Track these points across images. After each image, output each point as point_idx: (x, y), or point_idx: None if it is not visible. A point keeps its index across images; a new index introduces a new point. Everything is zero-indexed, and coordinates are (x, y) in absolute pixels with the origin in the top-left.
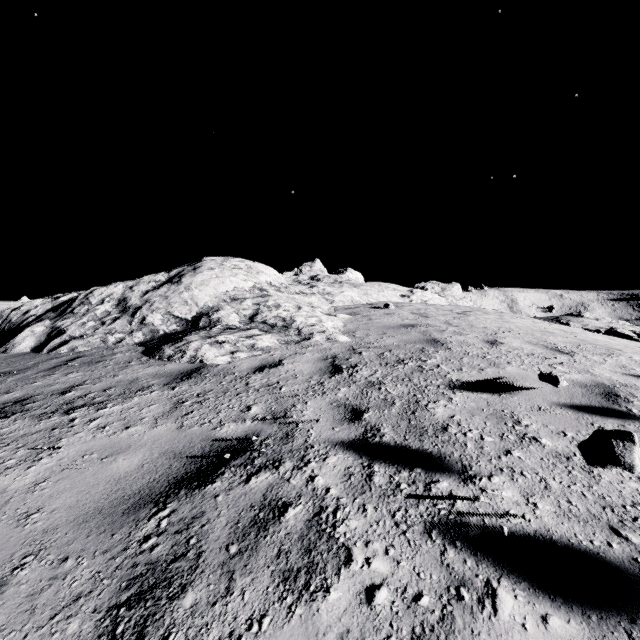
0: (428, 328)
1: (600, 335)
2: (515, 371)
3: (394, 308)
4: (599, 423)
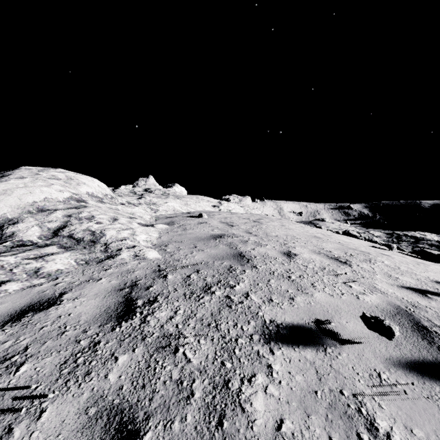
0: (234, 239)
1: (342, 236)
2: (324, 299)
3: (207, 217)
4: None
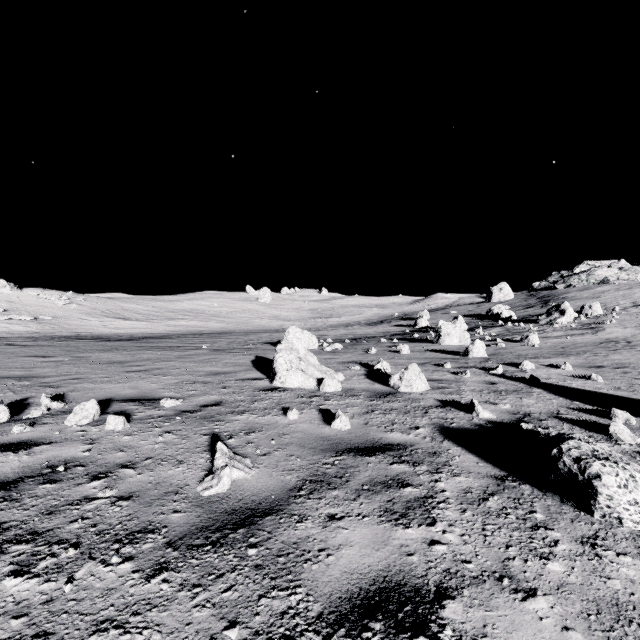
0: None
1: None
2: None
3: None
4: None
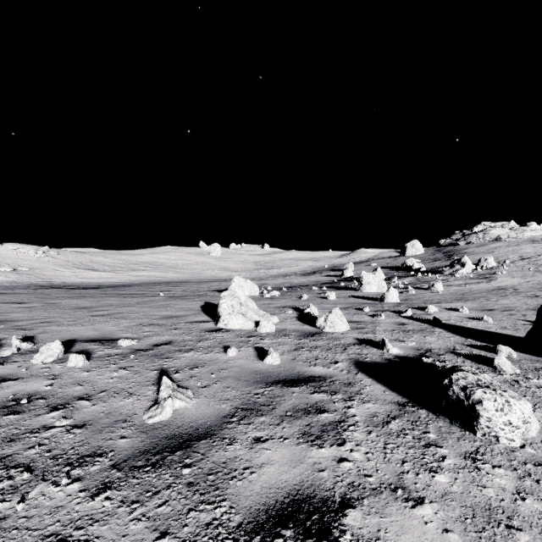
0: None
1: None
2: None
3: None
4: None
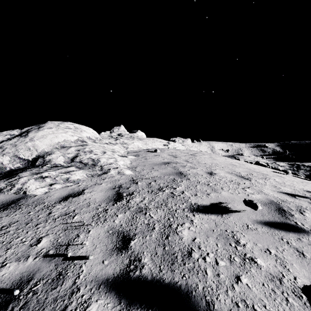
0: (177, 164)
1: (253, 165)
2: (227, 195)
3: (159, 152)
4: (286, 238)
